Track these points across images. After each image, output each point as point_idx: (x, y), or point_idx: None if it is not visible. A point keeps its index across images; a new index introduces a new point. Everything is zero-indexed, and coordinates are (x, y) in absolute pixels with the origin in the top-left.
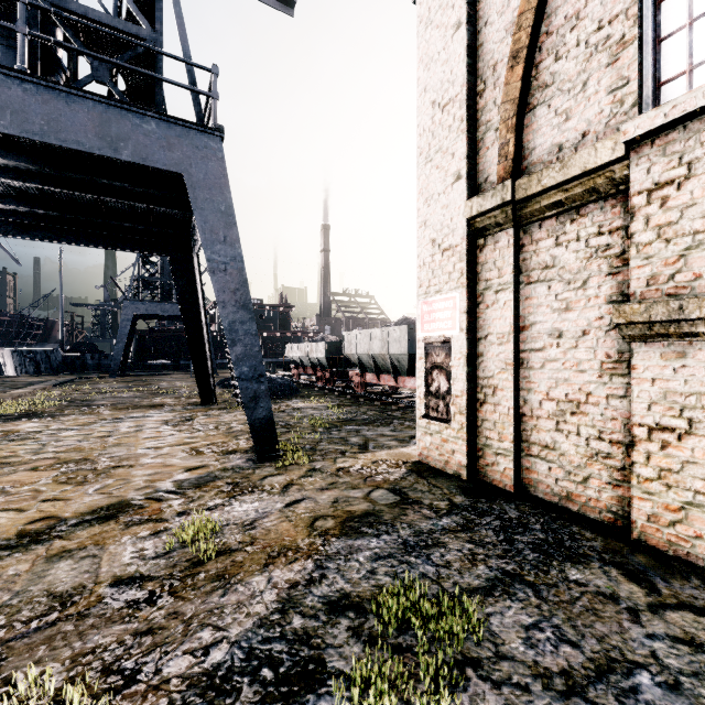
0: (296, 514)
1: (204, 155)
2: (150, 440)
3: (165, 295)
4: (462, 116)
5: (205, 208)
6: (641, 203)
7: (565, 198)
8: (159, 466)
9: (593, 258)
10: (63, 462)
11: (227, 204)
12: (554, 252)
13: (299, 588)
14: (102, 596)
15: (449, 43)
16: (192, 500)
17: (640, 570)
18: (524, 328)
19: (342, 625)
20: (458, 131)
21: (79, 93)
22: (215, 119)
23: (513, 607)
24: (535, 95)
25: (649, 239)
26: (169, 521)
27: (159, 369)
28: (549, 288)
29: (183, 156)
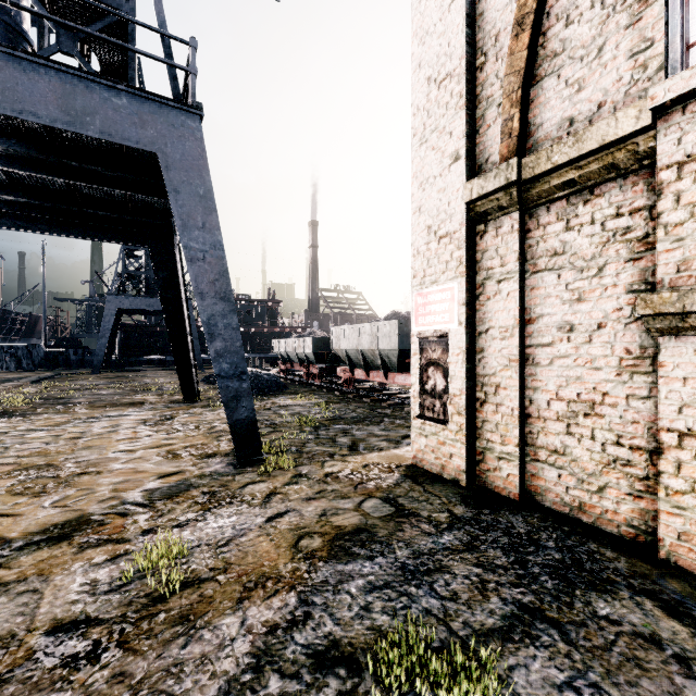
0: (279, 531)
1: (181, 134)
2: (124, 441)
3: (150, 290)
4: (460, 91)
5: (181, 191)
6: (670, 178)
7: (579, 177)
8: (129, 472)
9: (610, 242)
10: (23, 468)
11: (206, 187)
12: (564, 237)
13: (278, 634)
14: (33, 650)
15: (447, 13)
16: (161, 514)
17: (677, 600)
18: (530, 321)
19: (330, 688)
20: (457, 108)
21: (39, 60)
22: (193, 96)
23: (539, 657)
24: (543, 65)
25: (680, 219)
26: (131, 542)
27: (144, 365)
28: (558, 276)
29: (157, 135)
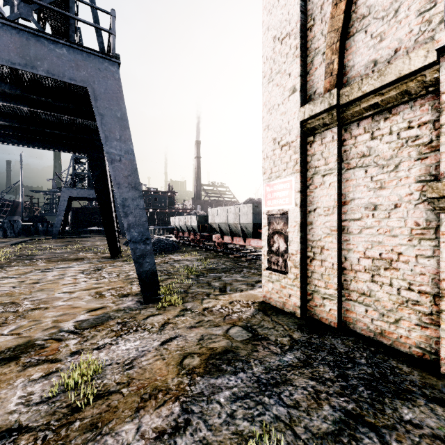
0: (169, 352)
1: (104, 75)
2: (67, 285)
3: (91, 184)
4: (296, 44)
5: (105, 114)
6: None
7: (381, 101)
8: (67, 308)
9: (403, 147)
10: None
11: (122, 112)
12: (370, 144)
13: (164, 439)
14: None
15: None
16: (86, 340)
17: None
18: (345, 203)
19: None
20: (294, 56)
21: (3, 21)
22: (113, 49)
23: None
24: (354, 25)
25: None
26: (61, 361)
27: (87, 233)
28: (365, 171)
29: (88, 75)
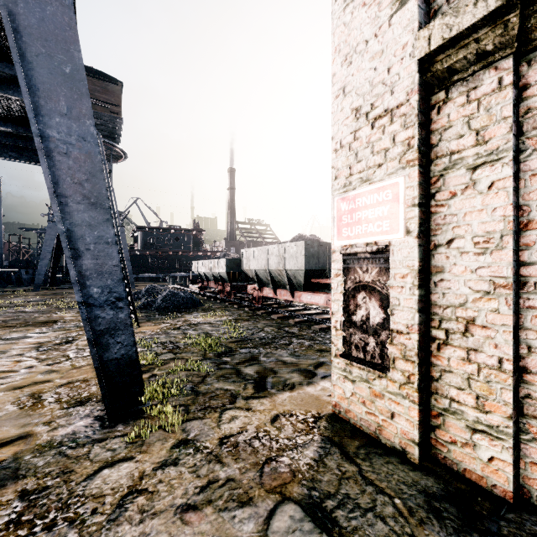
0: None
1: None
2: None
3: None
4: None
5: (37, 65)
6: None
7: None
8: None
9: None
10: None
11: (74, 65)
12: None
13: None
14: None
15: None
16: None
17: None
18: (530, 226)
19: None
20: None
21: None
22: None
23: None
24: None
25: None
26: None
27: None
28: None
29: None
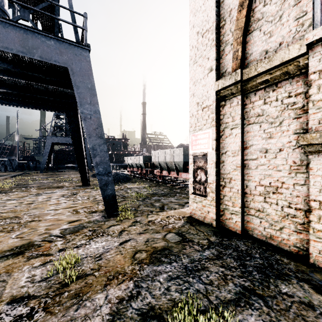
0: (125, 250)
1: (79, 59)
2: (53, 205)
3: (67, 133)
4: (213, 38)
5: (80, 86)
6: (315, 78)
7: (270, 78)
8: (54, 220)
9: (285, 110)
10: (3, 218)
11: (91, 84)
12: (263, 107)
13: (123, 303)
14: (0, 312)
15: (206, 1)
16: (68, 241)
17: (320, 284)
18: (246, 148)
19: None
20: (211, 46)
21: (10, 22)
22: (85, 40)
23: (254, 314)
24: (252, 25)
25: (320, 98)
26: (53, 255)
27: (65, 169)
28: (260, 126)
29: (68, 59)
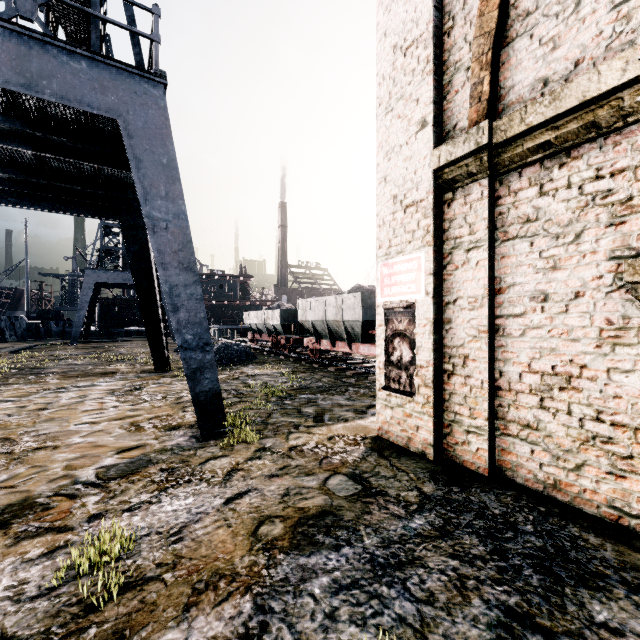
0: (237, 515)
1: (143, 102)
2: (88, 413)
3: (127, 265)
4: (427, 56)
5: (144, 160)
6: None
7: (555, 138)
8: (87, 447)
9: (589, 207)
10: None
11: (169, 156)
12: (538, 203)
13: None
14: None
15: None
16: (113, 496)
17: None
18: (500, 291)
19: None
20: (423, 74)
21: None
22: (156, 64)
23: None
24: (514, 25)
25: None
26: (74, 530)
27: (122, 336)
28: (531, 244)
29: (118, 102)
